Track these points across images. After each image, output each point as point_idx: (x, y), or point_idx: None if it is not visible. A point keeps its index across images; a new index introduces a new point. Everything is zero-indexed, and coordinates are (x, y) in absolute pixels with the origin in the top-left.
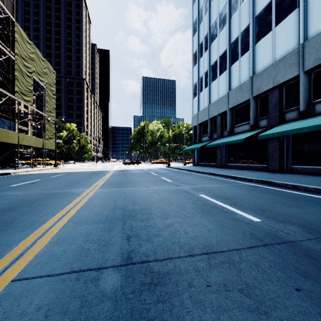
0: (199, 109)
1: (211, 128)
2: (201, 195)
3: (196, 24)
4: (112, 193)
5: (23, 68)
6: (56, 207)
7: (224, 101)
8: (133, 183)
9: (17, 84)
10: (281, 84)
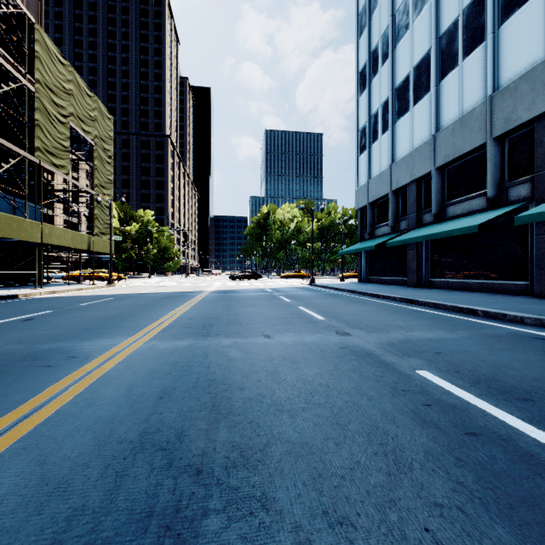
0: (371, 175)
1: (395, 209)
2: (424, 374)
3: (365, 14)
4: (171, 359)
5: (51, 108)
6: None
7: (426, 153)
8: (236, 324)
9: (39, 135)
10: None
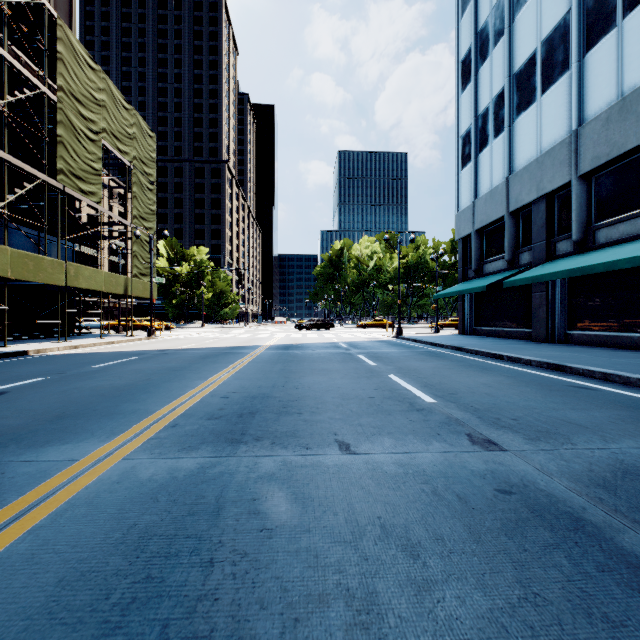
0: (478, 193)
1: (514, 237)
2: None
3: None
4: (139, 524)
5: (78, 122)
6: None
7: (562, 157)
8: (292, 413)
9: (62, 155)
10: None
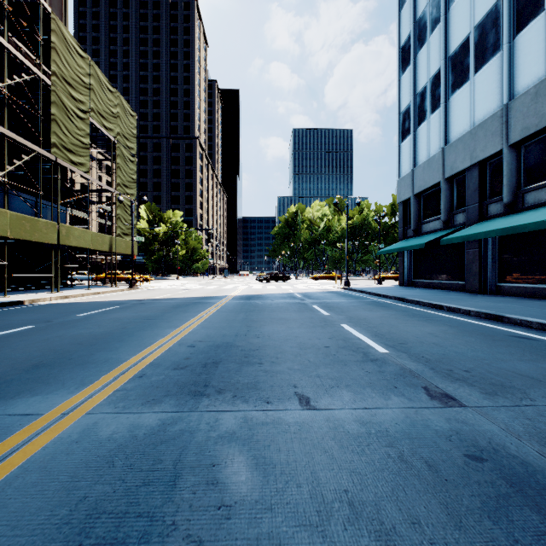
0: (417, 162)
1: (449, 200)
2: None
3: None
4: (89, 497)
5: (69, 103)
6: None
7: (493, 128)
8: (253, 363)
9: (55, 131)
10: None
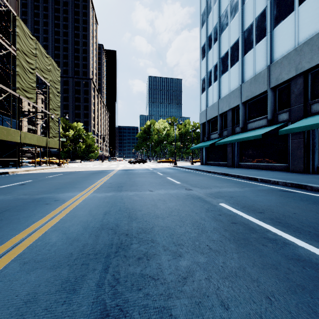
0: (208, 105)
1: (221, 124)
2: (222, 204)
3: (205, 15)
4: (105, 200)
5: (25, 64)
6: (19, 225)
7: (236, 94)
8: (134, 186)
9: (18, 80)
10: (306, 70)
